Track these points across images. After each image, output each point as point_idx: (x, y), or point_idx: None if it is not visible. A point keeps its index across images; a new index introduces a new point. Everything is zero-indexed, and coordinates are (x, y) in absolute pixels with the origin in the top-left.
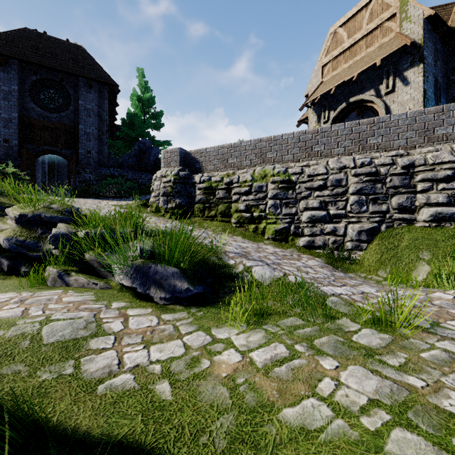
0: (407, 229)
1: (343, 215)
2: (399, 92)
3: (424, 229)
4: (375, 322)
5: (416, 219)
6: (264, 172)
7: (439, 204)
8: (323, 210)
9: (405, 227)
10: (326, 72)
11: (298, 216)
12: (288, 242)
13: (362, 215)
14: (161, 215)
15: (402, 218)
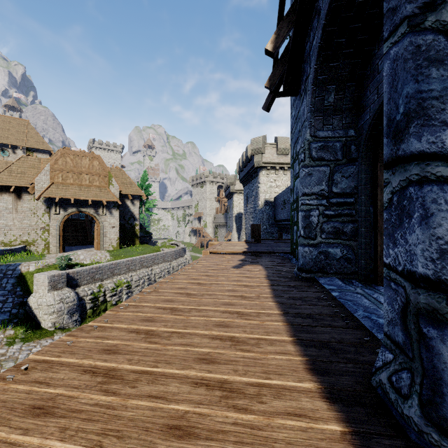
0: None
1: None
2: (109, 218)
3: None
4: None
5: None
6: (119, 282)
7: None
8: None
9: None
10: (56, 177)
11: None
12: None
13: None
14: (68, 329)
15: None
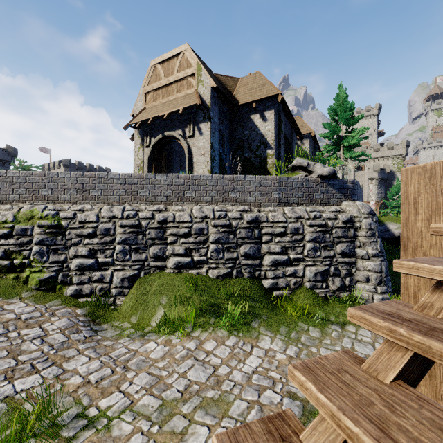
0: (158, 276)
1: (110, 263)
2: (197, 139)
3: (170, 275)
4: (10, 438)
5: (166, 266)
6: (31, 212)
7: (180, 255)
8: (93, 257)
9: (158, 274)
10: (149, 100)
11: (67, 263)
12: (56, 292)
13: (125, 264)
14: None
15: (156, 266)
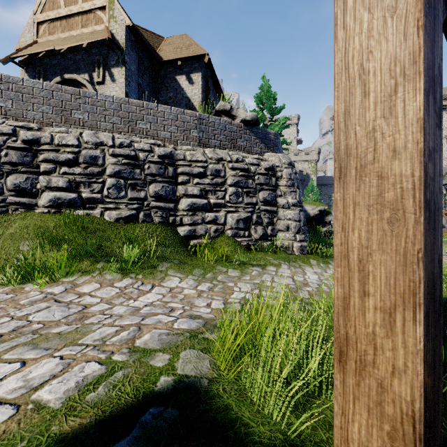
0: (22, 216)
1: None
2: (108, 86)
3: (43, 215)
4: None
5: (37, 204)
6: None
7: (60, 188)
8: None
9: (22, 213)
10: (42, 32)
11: None
12: None
13: None
14: None
15: (18, 202)
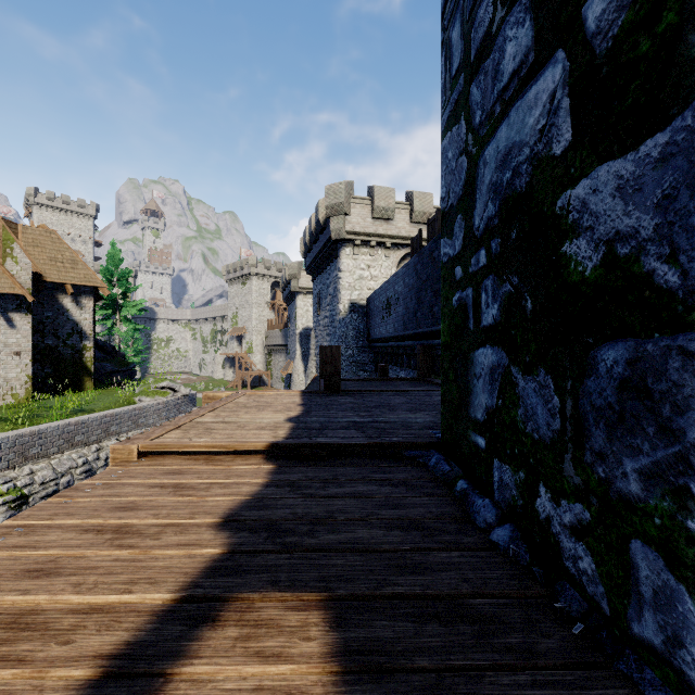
0: None
1: None
2: (4, 332)
3: None
4: None
5: None
6: None
7: None
8: None
9: None
10: None
11: None
12: None
13: None
14: None
15: None
